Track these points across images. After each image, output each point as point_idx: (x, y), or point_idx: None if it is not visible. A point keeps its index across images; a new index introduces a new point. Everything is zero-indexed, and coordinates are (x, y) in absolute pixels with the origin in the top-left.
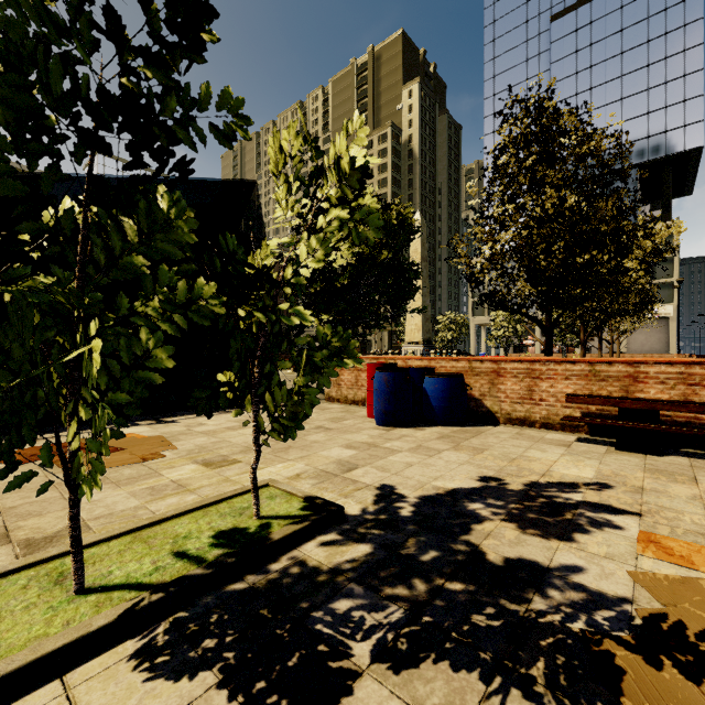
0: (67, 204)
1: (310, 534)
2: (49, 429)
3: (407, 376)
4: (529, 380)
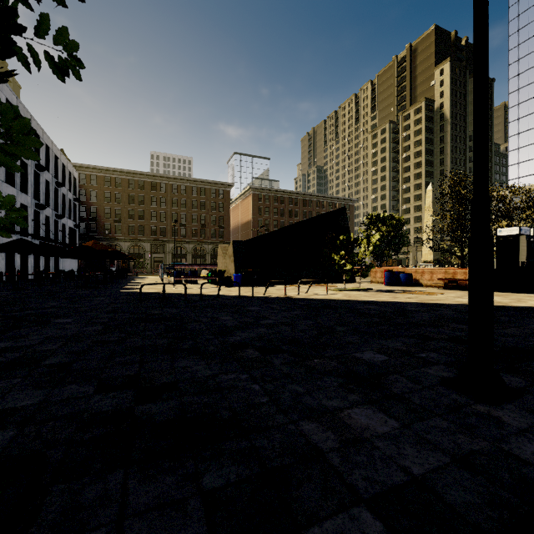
0: (342, 252)
1: (367, 290)
2: (304, 284)
3: (393, 273)
4: (431, 274)
